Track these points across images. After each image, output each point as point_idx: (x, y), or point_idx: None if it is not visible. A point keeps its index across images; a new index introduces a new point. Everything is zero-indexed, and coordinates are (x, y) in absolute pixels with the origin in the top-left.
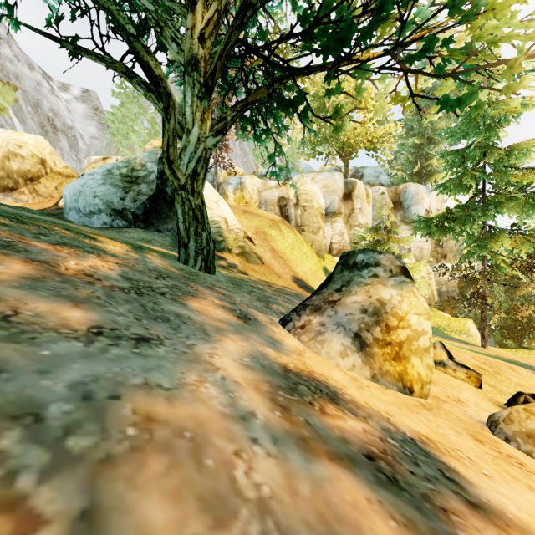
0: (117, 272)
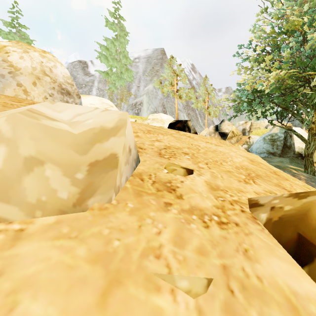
0: (306, 178)
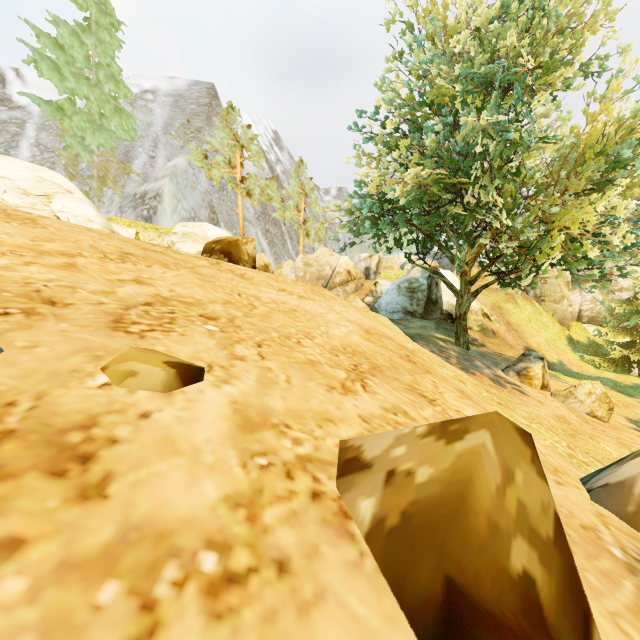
0: (458, 355)
